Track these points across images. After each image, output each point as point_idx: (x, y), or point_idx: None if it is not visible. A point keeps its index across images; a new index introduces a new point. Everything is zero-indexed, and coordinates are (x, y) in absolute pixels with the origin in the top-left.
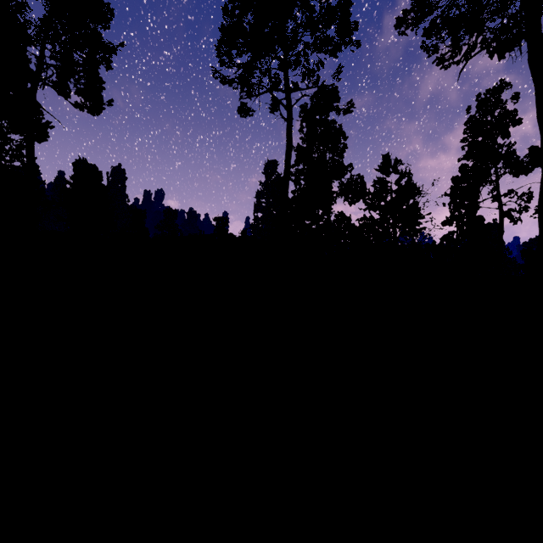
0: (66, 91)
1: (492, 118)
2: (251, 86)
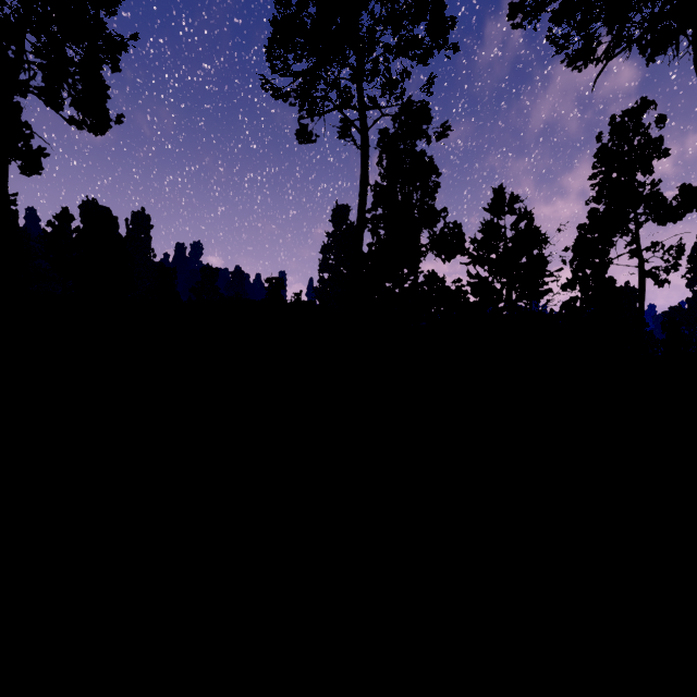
0: (57, 101)
1: (630, 148)
2: (314, 102)
